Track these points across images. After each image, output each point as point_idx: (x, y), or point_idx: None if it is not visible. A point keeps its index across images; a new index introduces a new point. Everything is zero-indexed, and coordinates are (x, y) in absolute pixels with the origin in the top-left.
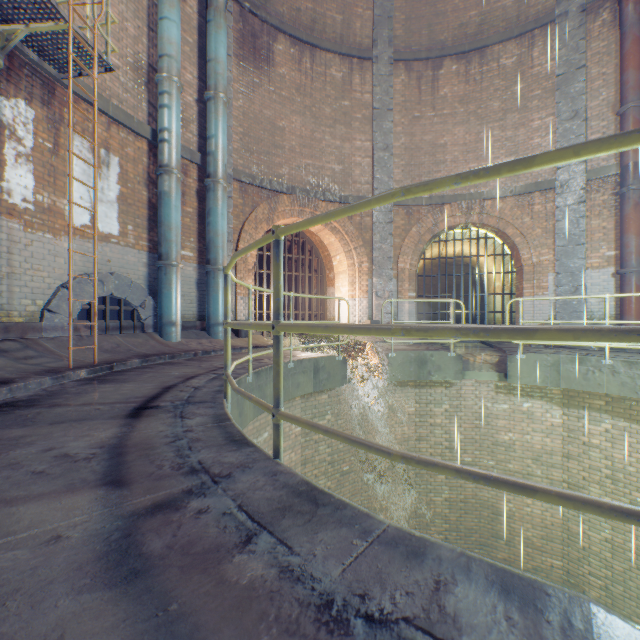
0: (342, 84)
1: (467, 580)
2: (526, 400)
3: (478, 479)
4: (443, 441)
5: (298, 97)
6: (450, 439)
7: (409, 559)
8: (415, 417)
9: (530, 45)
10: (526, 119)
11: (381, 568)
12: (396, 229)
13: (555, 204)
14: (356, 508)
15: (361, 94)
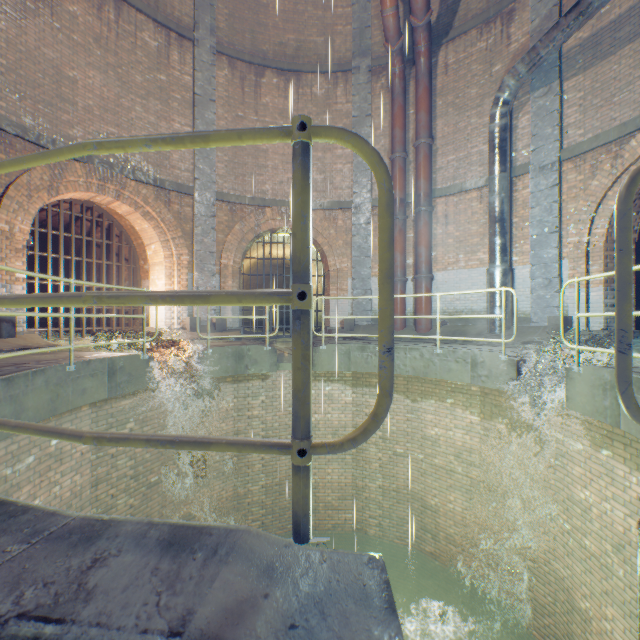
0: (158, 55)
1: (135, 547)
2: (328, 384)
3: (166, 444)
4: (261, 431)
5: (98, 49)
6: (267, 428)
7: (77, 546)
8: (234, 412)
9: (335, 84)
10: (332, 146)
11: (28, 568)
12: (220, 224)
13: (352, 222)
14: (42, 510)
15: (181, 74)
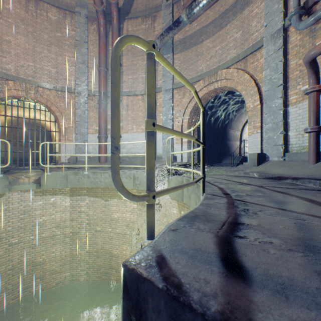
0: None
1: None
2: (53, 197)
3: None
4: None
5: None
6: (1, 232)
7: None
8: None
9: (65, 17)
10: (63, 53)
11: None
12: None
13: (76, 101)
14: None
15: None
